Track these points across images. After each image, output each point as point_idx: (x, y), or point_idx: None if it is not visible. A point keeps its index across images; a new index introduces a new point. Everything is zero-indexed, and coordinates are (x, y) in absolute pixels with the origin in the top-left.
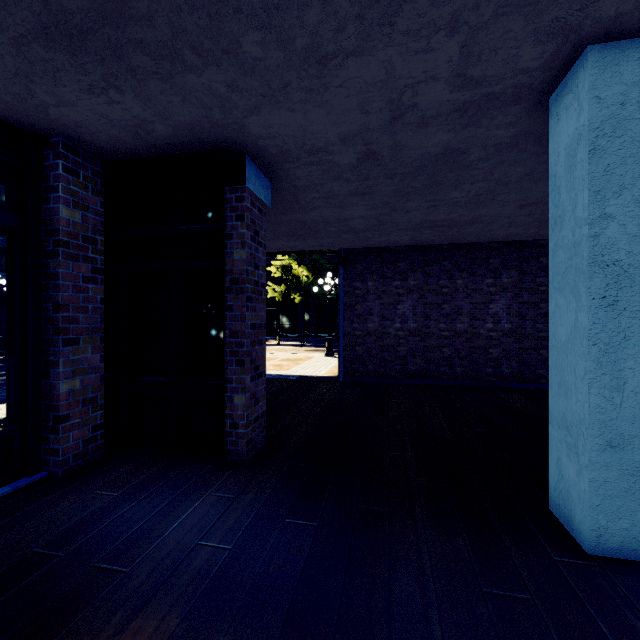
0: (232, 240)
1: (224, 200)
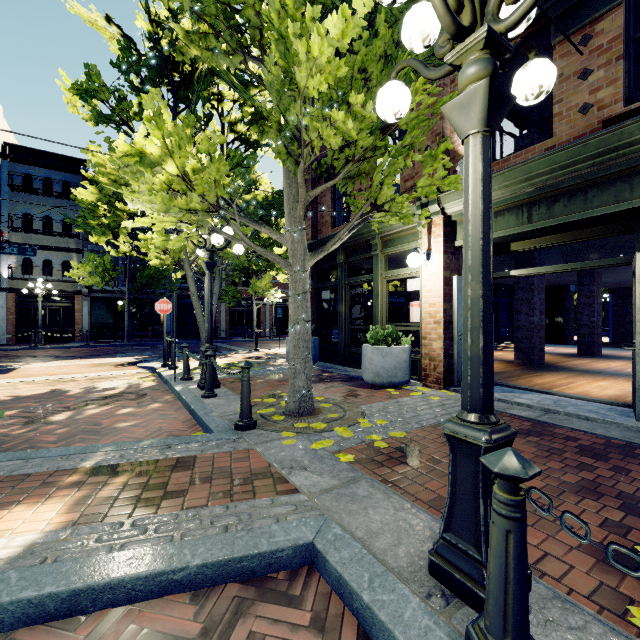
0: (566, 301)
1: (563, 293)
